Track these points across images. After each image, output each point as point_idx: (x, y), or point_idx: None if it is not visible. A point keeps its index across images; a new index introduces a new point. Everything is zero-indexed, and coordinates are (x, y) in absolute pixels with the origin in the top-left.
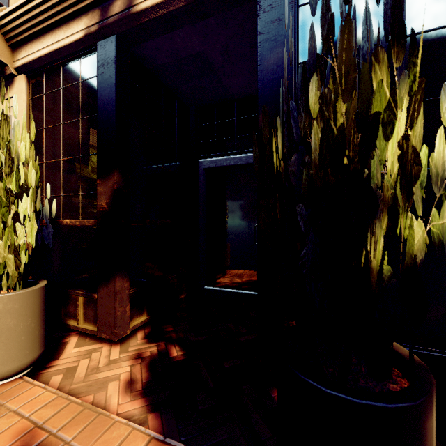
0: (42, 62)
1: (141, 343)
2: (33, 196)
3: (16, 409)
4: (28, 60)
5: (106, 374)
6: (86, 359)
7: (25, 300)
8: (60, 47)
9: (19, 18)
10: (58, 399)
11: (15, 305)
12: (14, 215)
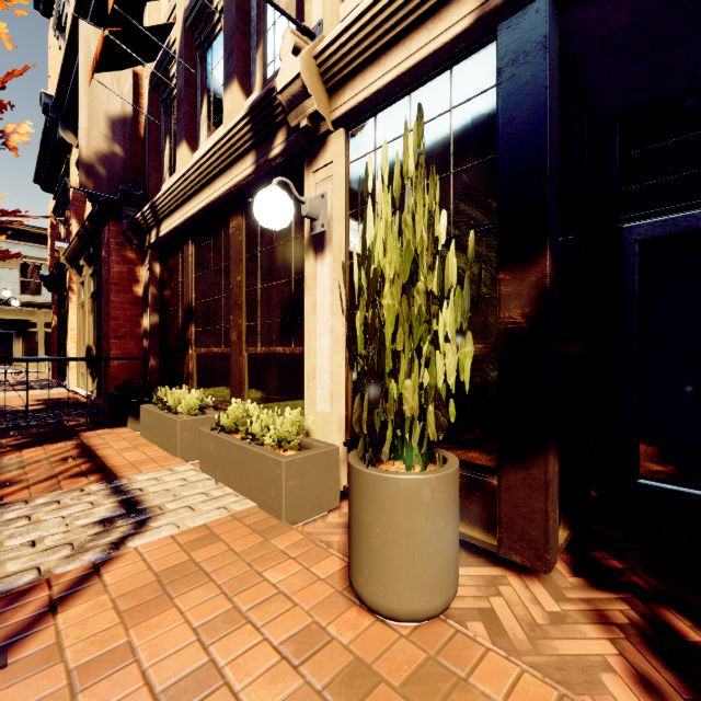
0: (378, 98)
1: (578, 584)
2: (462, 304)
3: (486, 694)
4: (357, 101)
5: (570, 647)
6: (498, 598)
7: (451, 487)
8: (419, 61)
9: (352, 38)
10: (555, 698)
11: (443, 494)
12: (432, 338)
